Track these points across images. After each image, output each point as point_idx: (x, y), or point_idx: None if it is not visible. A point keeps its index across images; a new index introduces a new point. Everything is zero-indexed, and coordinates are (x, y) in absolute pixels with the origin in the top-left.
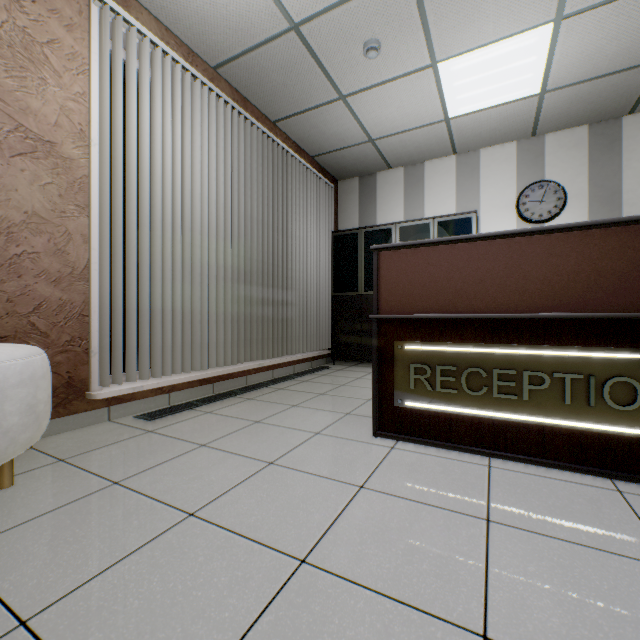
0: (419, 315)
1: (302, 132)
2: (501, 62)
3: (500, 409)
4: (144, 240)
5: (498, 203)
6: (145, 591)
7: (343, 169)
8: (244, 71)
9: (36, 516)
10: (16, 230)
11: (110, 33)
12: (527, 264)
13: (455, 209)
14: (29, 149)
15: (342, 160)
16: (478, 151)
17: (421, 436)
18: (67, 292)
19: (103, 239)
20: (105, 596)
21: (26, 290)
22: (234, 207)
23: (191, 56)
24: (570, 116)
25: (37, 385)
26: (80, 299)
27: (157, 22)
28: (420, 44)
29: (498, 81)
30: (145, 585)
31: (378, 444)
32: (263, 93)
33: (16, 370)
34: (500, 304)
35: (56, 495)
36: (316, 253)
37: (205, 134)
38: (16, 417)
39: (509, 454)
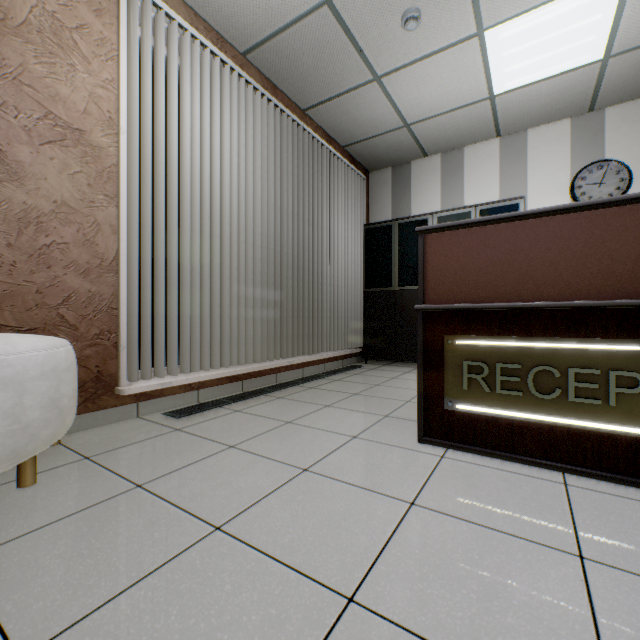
0: (474, 305)
1: (333, 120)
2: (559, 24)
3: (577, 416)
4: (172, 231)
5: (548, 188)
6: (161, 628)
7: (375, 159)
8: (274, 55)
9: (53, 521)
10: (45, 220)
11: (139, 19)
12: (614, 241)
13: (498, 196)
14: (58, 137)
15: (374, 149)
16: (525, 132)
17: (476, 444)
18: (96, 284)
19: (131, 229)
20: (115, 631)
21: (55, 281)
22: (264, 198)
23: (220, 42)
24: (637, 84)
25: (60, 378)
26: (109, 291)
27: (186, 7)
28: (465, 9)
29: (554, 47)
30: (162, 619)
31: (425, 452)
32: (293, 79)
33: (37, 362)
34: (577, 290)
35: (76, 497)
36: (347, 247)
37: (234, 122)
38: (37, 412)
39: (589, 470)
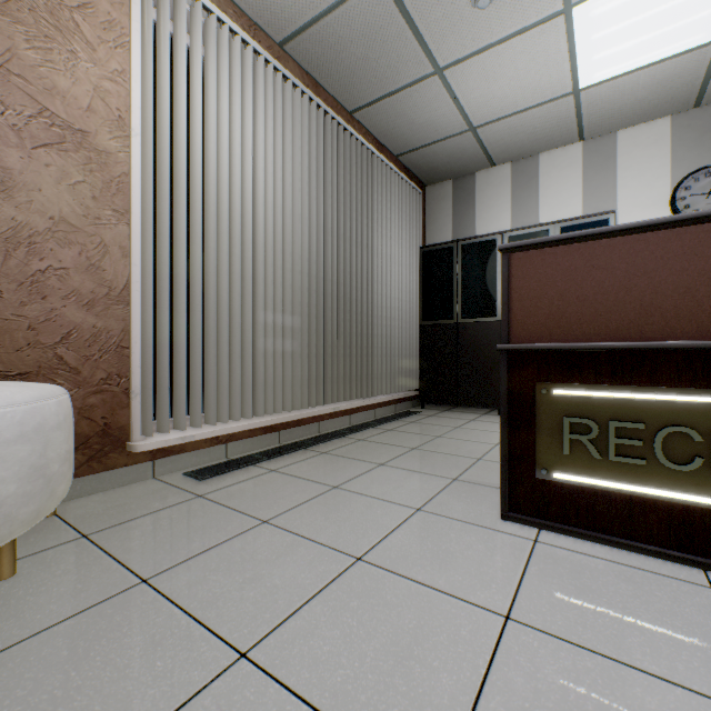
0: (579, 344)
1: (385, 124)
2: None
3: None
4: (195, 254)
5: (643, 200)
6: None
7: (433, 170)
8: (316, 45)
9: (25, 637)
10: (39, 240)
11: None
12: None
13: (581, 211)
14: (55, 139)
15: (433, 158)
16: (614, 134)
17: (579, 525)
18: (102, 318)
19: (145, 252)
20: None
21: (52, 315)
22: (304, 215)
23: (253, 29)
24: None
25: (47, 439)
26: (118, 327)
27: None
28: None
29: (657, 26)
30: None
31: (511, 533)
32: (339, 74)
33: (14, 420)
34: None
35: (62, 598)
36: (401, 273)
37: (269, 124)
38: (12, 485)
39: None
